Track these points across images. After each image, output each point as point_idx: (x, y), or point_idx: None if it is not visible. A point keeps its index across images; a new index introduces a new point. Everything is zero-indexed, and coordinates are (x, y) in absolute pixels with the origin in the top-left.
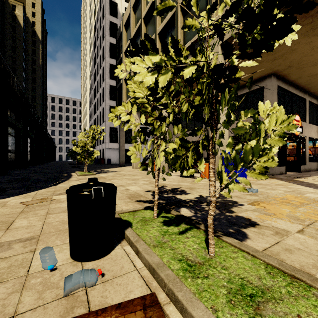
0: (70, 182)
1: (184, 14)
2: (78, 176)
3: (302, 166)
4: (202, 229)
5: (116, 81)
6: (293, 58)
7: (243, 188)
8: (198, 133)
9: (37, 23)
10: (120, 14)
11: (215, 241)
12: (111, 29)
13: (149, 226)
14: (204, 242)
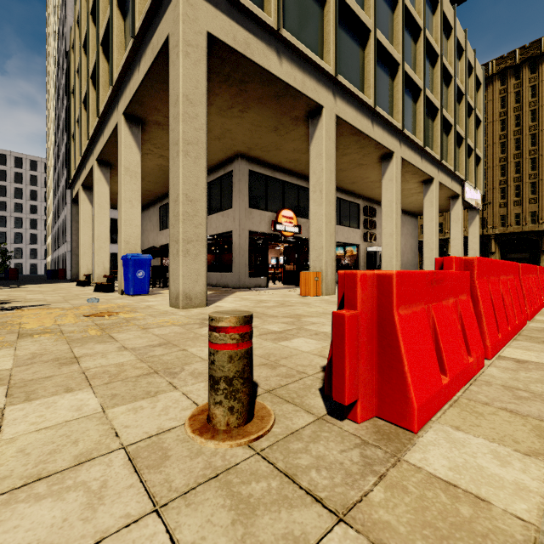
0: None
1: (109, 59)
2: None
3: None
4: None
5: (67, 137)
6: (242, 139)
7: None
8: None
9: None
10: None
11: None
12: None
13: None
14: None
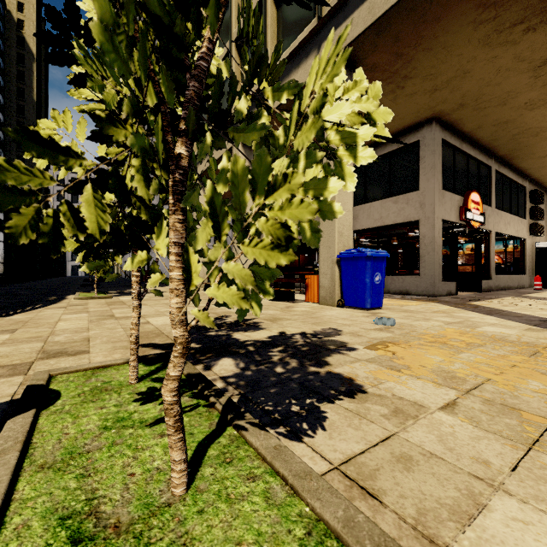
0: (43, 311)
1: (277, 3)
2: (75, 300)
3: (484, 282)
4: (217, 410)
5: None
6: (467, 89)
7: (238, 295)
8: (114, 132)
9: (28, 23)
10: None
11: (227, 442)
12: None
13: (94, 406)
14: (194, 447)
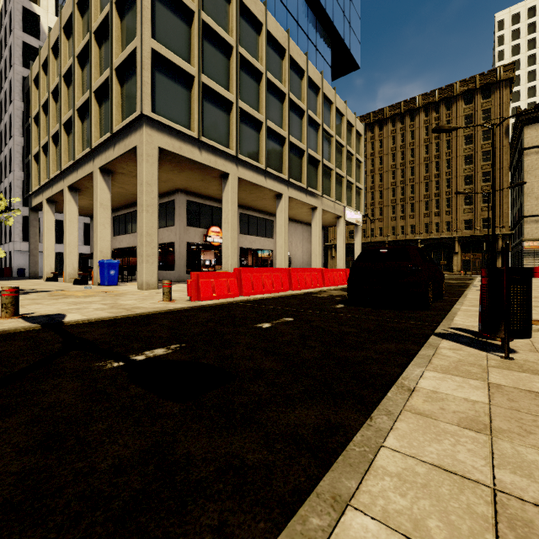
0: None
1: (82, 120)
2: None
3: None
4: None
5: (24, 152)
6: (181, 183)
7: None
8: None
9: None
10: (46, 34)
11: None
12: (26, 54)
13: None
14: None
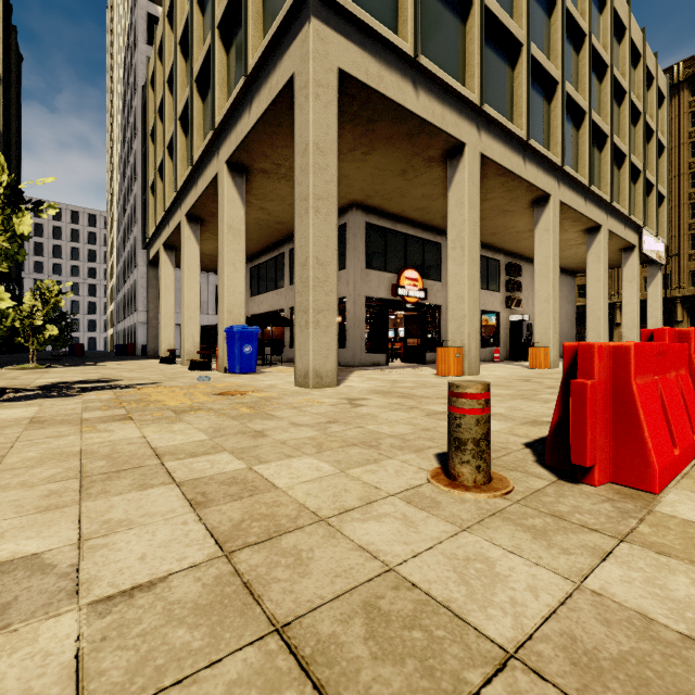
0: None
1: (204, 97)
2: (5, 370)
3: (430, 354)
4: None
5: (142, 188)
6: (360, 186)
7: None
8: None
9: None
10: None
11: None
12: None
13: None
14: None
